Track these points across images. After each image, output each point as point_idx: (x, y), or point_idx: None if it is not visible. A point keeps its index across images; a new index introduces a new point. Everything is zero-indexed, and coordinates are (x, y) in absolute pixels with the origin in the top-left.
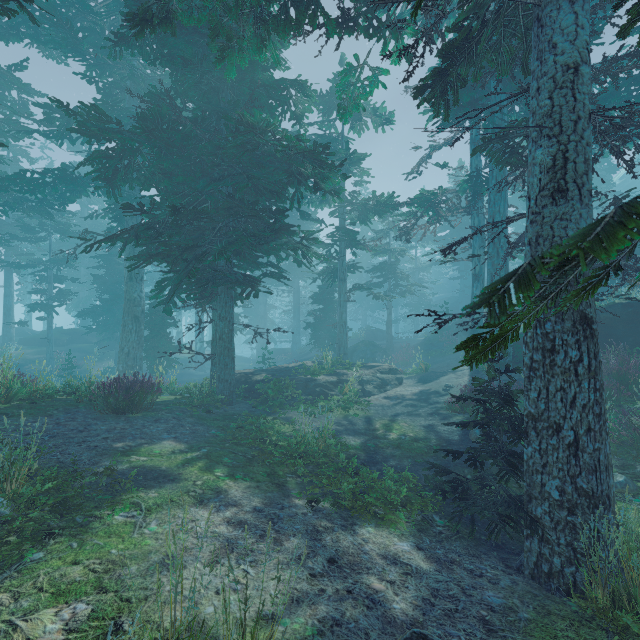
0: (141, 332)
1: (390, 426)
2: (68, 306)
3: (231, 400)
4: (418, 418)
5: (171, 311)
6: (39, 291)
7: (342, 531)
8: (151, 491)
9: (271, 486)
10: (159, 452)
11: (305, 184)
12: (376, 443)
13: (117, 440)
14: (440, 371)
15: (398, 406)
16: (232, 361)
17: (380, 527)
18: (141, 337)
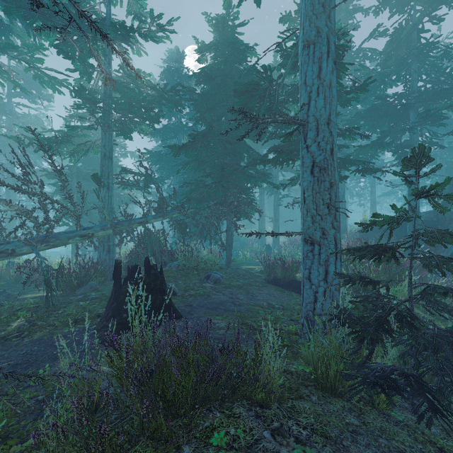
0: None
1: None
2: None
3: None
4: None
5: None
6: None
7: None
8: None
9: None
10: None
11: None
12: None
13: None
14: None
15: None
16: None
17: None
18: None
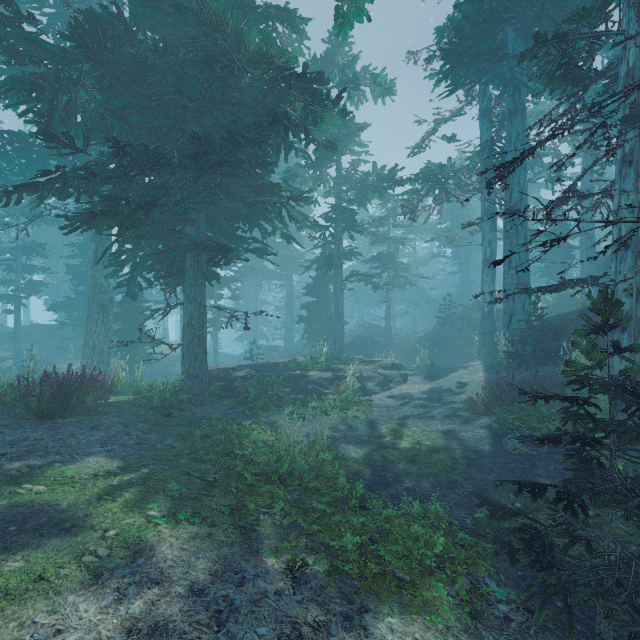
0: (109, 323)
1: (399, 432)
2: (46, 301)
3: (202, 400)
4: (433, 421)
5: (136, 295)
6: (4, 281)
7: (345, 634)
8: (15, 557)
9: (232, 533)
10: (72, 477)
11: (293, 131)
12: (384, 455)
13: (17, 458)
14: (448, 367)
15: (406, 407)
16: (204, 352)
17: (408, 614)
18: (109, 329)
